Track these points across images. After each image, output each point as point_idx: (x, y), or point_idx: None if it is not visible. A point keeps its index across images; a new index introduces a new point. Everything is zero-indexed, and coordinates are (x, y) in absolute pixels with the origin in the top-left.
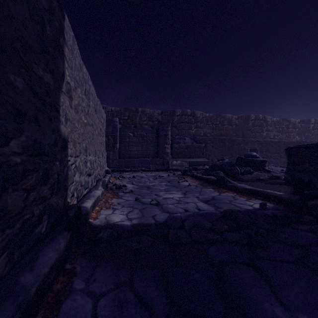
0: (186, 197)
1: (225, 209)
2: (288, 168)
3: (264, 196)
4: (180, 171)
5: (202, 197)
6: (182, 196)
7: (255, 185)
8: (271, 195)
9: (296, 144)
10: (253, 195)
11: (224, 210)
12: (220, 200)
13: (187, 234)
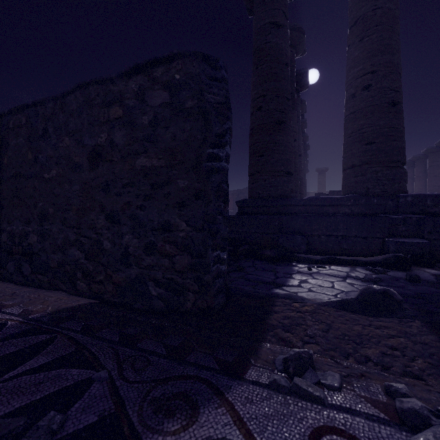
0: None
1: None
2: None
3: None
4: None
5: None
6: None
7: None
8: None
9: None
10: None
11: None
12: None
13: None
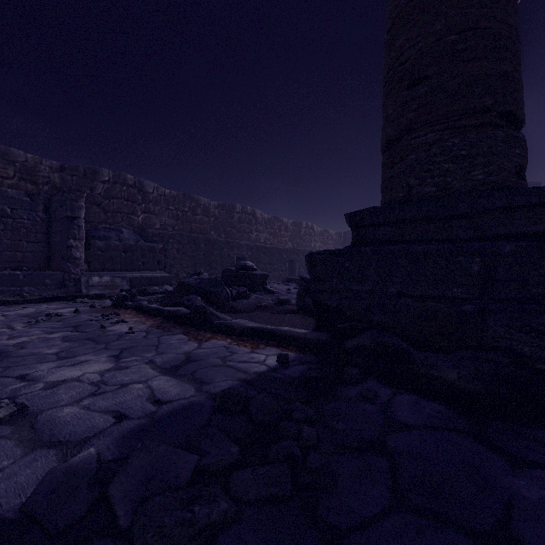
0: (120, 368)
1: (224, 391)
2: (302, 287)
3: (278, 338)
4: (108, 299)
5: (163, 358)
6: (109, 367)
7: (257, 318)
8: (289, 335)
9: (290, 252)
10: (260, 338)
11: (220, 392)
12: (205, 362)
13: None
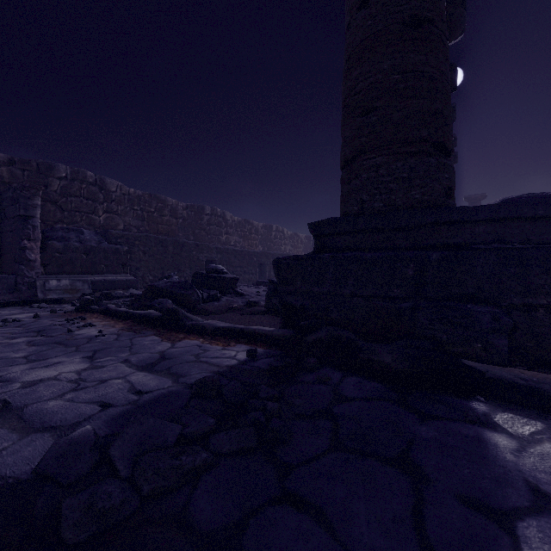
0: (97, 367)
1: (200, 379)
2: (270, 289)
3: (248, 336)
4: (69, 304)
5: (138, 357)
6: (85, 366)
7: (228, 319)
8: (258, 333)
9: (261, 255)
10: (231, 337)
11: (197, 381)
12: (179, 359)
13: (125, 487)
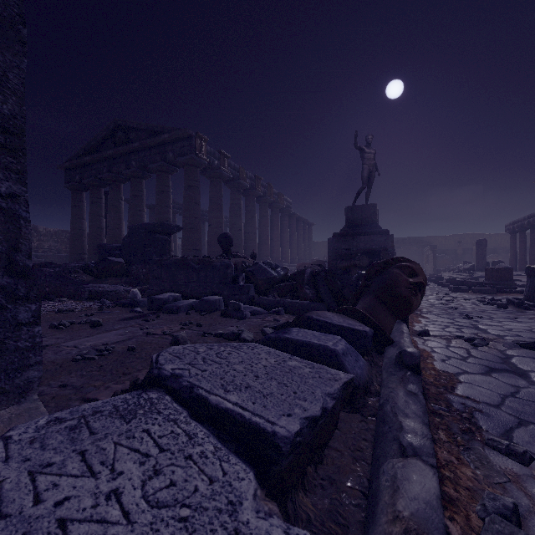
0: None
1: None
2: None
3: None
4: None
5: None
6: None
7: None
8: None
9: None
10: None
11: None
12: None
13: None
